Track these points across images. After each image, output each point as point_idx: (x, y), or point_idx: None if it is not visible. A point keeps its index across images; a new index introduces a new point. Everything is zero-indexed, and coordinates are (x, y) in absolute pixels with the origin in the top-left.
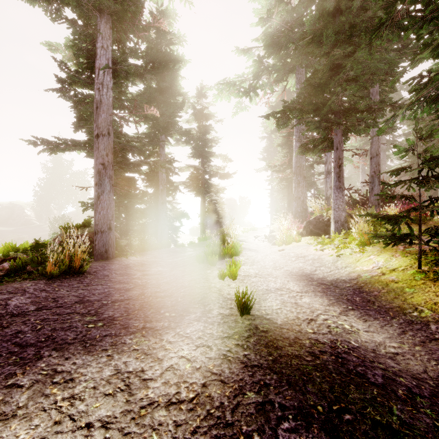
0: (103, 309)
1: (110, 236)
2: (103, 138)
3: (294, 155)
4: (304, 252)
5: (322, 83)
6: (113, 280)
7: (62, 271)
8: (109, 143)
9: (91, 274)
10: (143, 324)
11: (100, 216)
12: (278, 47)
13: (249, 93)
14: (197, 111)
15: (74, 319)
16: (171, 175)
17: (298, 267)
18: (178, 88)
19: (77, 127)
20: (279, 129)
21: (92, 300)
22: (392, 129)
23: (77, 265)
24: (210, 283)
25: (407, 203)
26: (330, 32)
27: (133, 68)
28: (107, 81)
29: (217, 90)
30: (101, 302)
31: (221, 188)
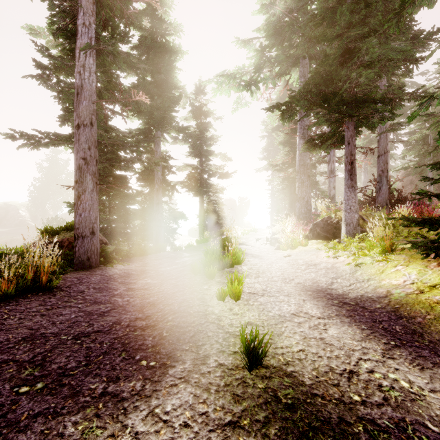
0: (56, 352)
1: (92, 242)
2: (85, 128)
3: (298, 153)
4: (314, 259)
5: (332, 71)
6: (87, 299)
7: (20, 289)
8: (92, 134)
9: (62, 290)
10: (103, 384)
11: (81, 218)
12: (281, 38)
13: (250, 87)
14: (195, 108)
15: (3, 376)
16: (167, 174)
17: (310, 278)
18: (175, 80)
19: (64, 121)
20: (284, 123)
21: (48, 333)
22: (400, 125)
23: (43, 279)
24: (206, 306)
25: (417, 203)
26: (345, 9)
27: (123, 54)
28: (89, 63)
29: (216, 83)
30: (59, 338)
31: (220, 188)
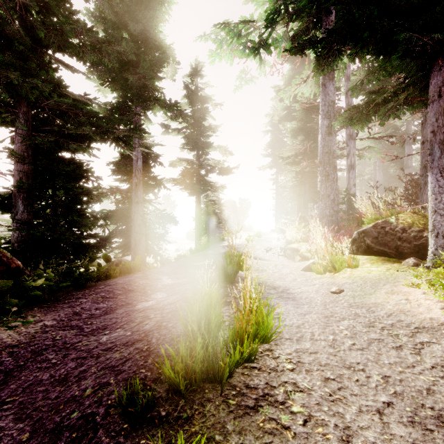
0: None
1: None
2: None
3: (320, 137)
4: (406, 309)
5: None
6: None
7: None
8: None
9: None
10: None
11: None
12: None
13: (258, 51)
14: (190, 91)
15: None
16: (153, 166)
17: None
18: (158, 35)
19: None
20: (319, 76)
21: None
22: None
23: None
24: None
25: None
26: None
27: None
28: None
29: (215, 42)
30: None
31: (220, 186)
